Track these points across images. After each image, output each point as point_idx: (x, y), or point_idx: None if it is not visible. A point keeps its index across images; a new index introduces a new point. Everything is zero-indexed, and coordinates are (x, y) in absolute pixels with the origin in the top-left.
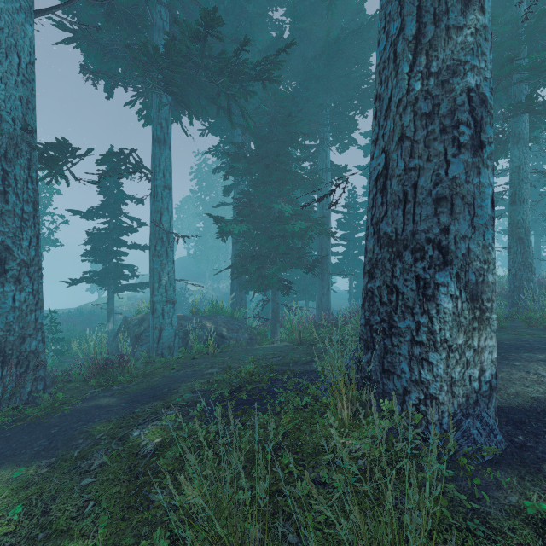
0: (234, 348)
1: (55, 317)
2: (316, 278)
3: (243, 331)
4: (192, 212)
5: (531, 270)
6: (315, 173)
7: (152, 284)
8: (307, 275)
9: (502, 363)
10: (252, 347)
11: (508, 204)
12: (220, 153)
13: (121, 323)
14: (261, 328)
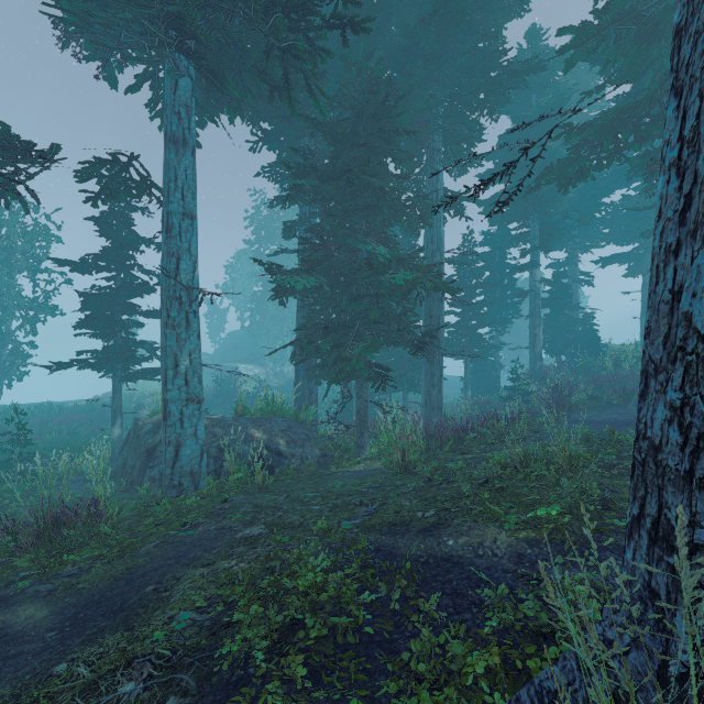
0: (296, 474)
1: (56, 414)
2: (422, 361)
3: (312, 444)
4: (247, 271)
5: None
6: (424, 198)
7: (163, 372)
8: (406, 356)
9: None
10: (326, 470)
11: None
12: (279, 176)
13: (131, 428)
14: (340, 438)
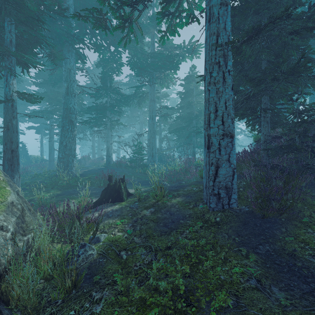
0: None
1: None
2: None
3: None
4: None
5: None
6: None
7: None
8: None
9: None
10: None
11: None
12: None
13: None
14: None
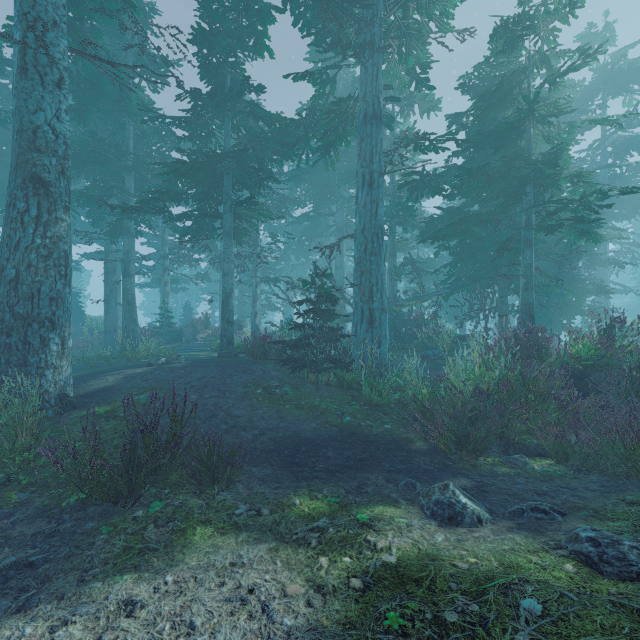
0: None
1: None
2: None
3: None
4: None
5: (136, 323)
6: None
7: None
8: None
9: (94, 378)
10: None
11: (123, 276)
12: None
13: None
14: None
